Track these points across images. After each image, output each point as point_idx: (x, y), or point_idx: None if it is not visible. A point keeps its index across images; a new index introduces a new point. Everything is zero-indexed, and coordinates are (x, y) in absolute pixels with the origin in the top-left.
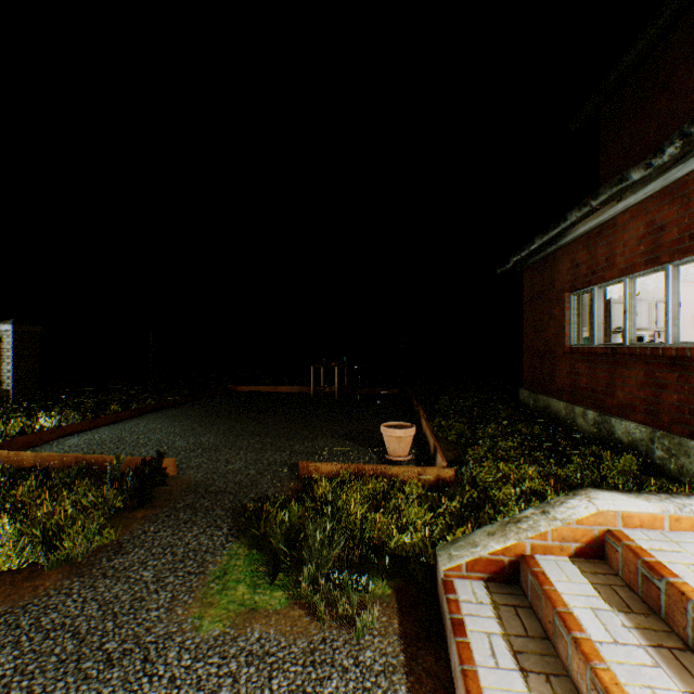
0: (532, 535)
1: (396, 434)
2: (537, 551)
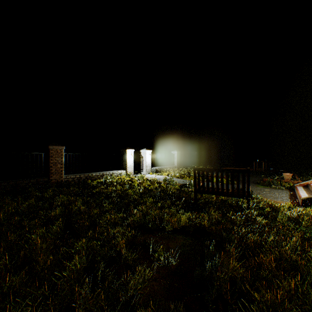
0: (309, 181)
1: (286, 174)
2: (310, 183)
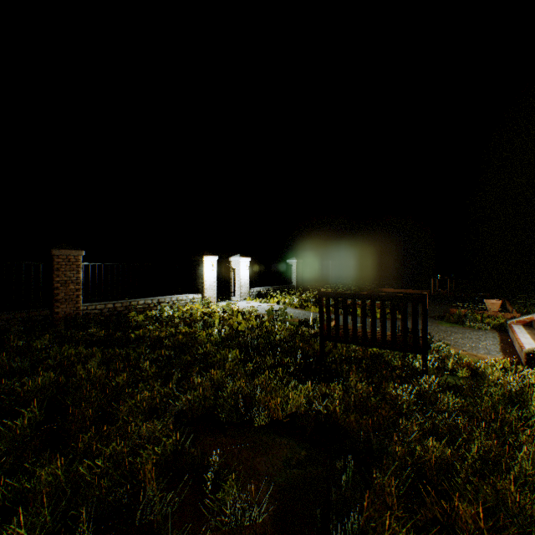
0: None
1: (491, 302)
2: None
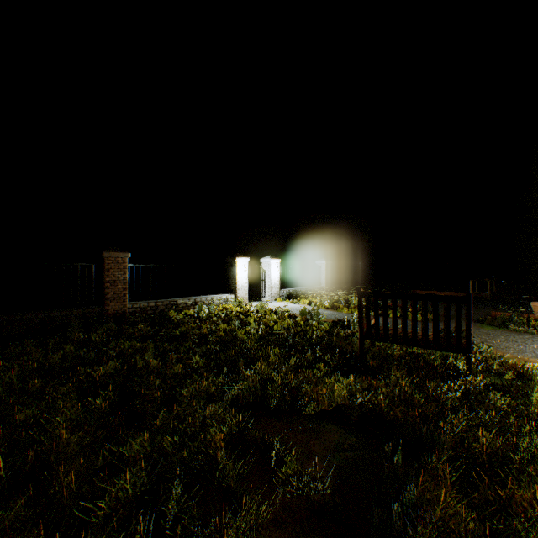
0: None
1: (537, 305)
2: None
